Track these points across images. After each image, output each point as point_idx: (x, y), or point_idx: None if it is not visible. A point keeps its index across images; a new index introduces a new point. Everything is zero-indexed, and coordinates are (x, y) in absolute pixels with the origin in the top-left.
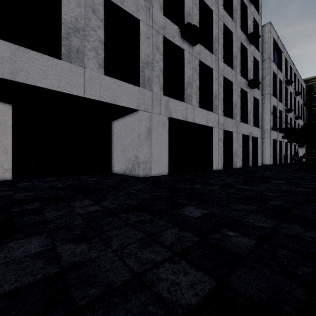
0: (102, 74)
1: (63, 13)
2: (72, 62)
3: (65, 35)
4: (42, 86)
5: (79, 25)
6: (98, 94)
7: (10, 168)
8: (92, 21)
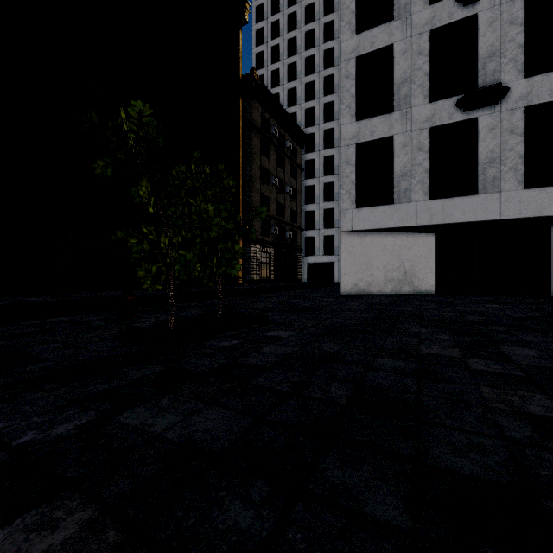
0: (522, 190)
1: (479, 154)
2: (488, 192)
3: (481, 172)
4: (462, 221)
5: (495, 155)
6: (516, 211)
7: (434, 285)
8: (509, 143)
